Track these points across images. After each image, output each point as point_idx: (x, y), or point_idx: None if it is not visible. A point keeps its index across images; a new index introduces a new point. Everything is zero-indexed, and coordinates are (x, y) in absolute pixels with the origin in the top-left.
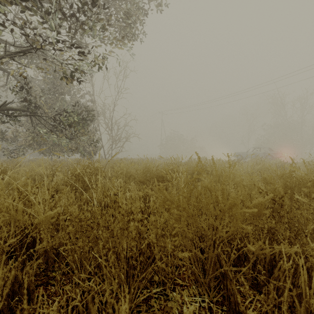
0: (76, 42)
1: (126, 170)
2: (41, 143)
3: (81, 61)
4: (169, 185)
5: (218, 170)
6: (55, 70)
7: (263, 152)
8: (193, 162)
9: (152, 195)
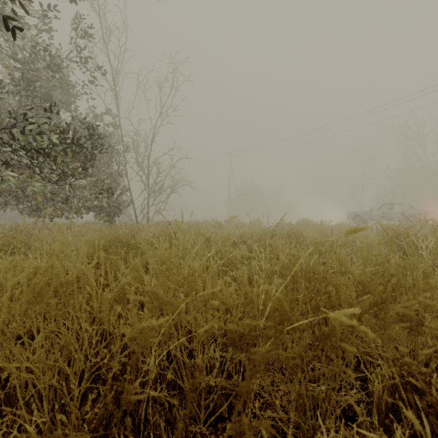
0: None
1: (69, 289)
2: (16, 196)
3: None
4: None
5: None
6: None
7: (400, 212)
8: (312, 233)
9: None
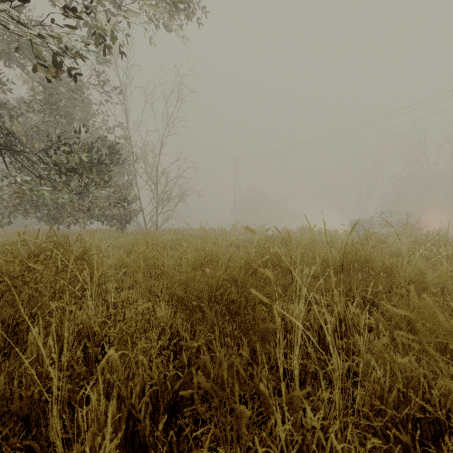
0: (85, 23)
1: (152, 259)
2: (37, 205)
3: (71, 29)
4: (271, 326)
5: (393, 265)
6: (17, 48)
7: (398, 219)
8: (298, 237)
9: (209, 386)
